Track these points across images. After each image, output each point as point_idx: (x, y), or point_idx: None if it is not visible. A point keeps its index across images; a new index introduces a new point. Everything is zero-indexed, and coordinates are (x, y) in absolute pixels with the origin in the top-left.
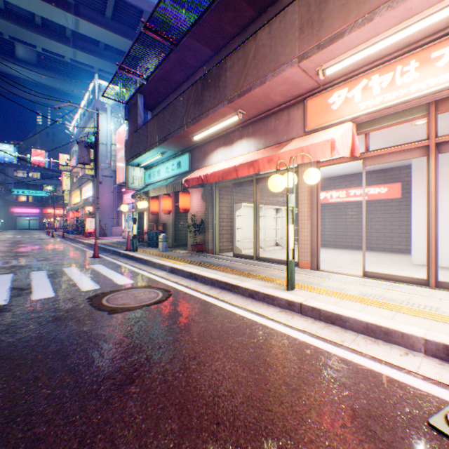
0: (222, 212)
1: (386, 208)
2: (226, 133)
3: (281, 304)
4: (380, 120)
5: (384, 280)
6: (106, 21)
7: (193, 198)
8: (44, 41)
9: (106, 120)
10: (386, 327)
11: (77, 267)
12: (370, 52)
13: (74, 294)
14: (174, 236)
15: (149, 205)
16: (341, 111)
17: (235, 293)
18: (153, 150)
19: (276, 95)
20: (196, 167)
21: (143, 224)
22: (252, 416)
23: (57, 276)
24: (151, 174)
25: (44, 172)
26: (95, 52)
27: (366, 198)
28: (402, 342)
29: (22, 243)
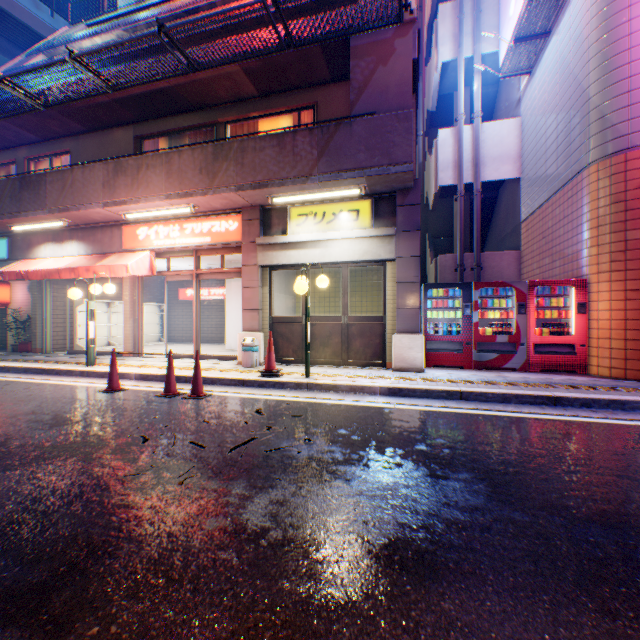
0: (58, 307)
1: None
2: (56, 230)
3: (78, 374)
4: (175, 251)
5: (176, 358)
6: None
7: (18, 289)
8: None
9: None
10: (124, 372)
11: None
12: (150, 215)
13: None
14: None
15: None
16: (145, 242)
17: (46, 375)
18: None
19: (97, 217)
20: (19, 256)
21: None
22: (19, 398)
23: None
24: None
25: None
26: None
27: (223, 298)
28: (129, 377)
29: None
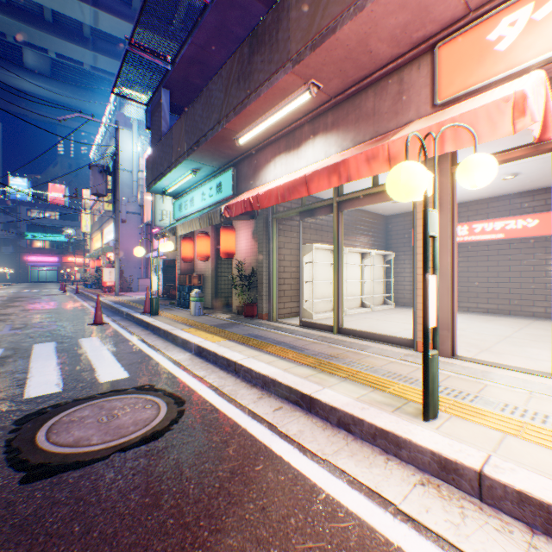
0: (282, 257)
1: (537, 250)
2: (289, 130)
3: (421, 462)
4: None
5: None
6: (133, 13)
7: (241, 237)
8: (56, 43)
9: (132, 139)
10: None
11: (57, 342)
12: None
13: (1, 408)
14: (214, 292)
15: (180, 249)
16: (518, 52)
17: (308, 413)
18: (181, 166)
19: (382, 39)
20: (243, 189)
21: (176, 276)
22: None
23: (11, 360)
24: (183, 204)
25: (64, 211)
26: (121, 57)
27: (502, 236)
28: None
29: (18, 301)
